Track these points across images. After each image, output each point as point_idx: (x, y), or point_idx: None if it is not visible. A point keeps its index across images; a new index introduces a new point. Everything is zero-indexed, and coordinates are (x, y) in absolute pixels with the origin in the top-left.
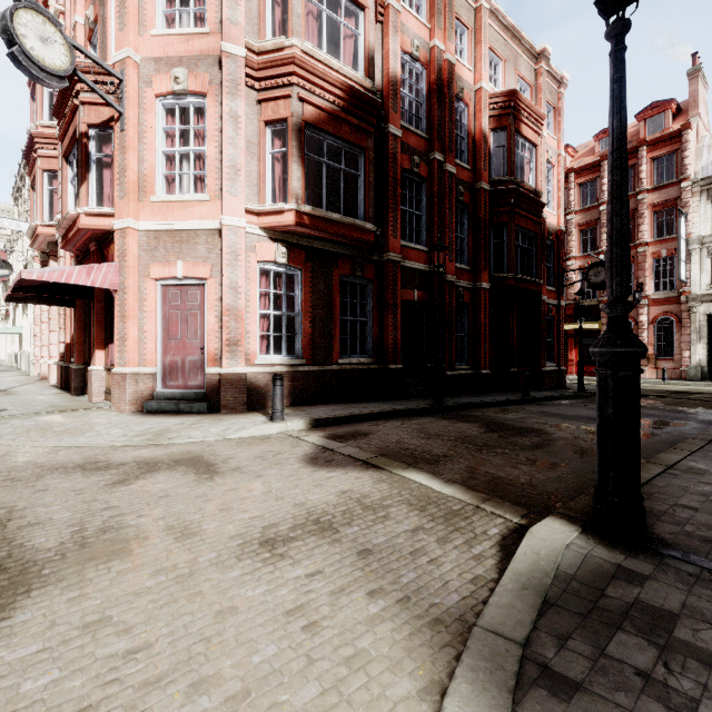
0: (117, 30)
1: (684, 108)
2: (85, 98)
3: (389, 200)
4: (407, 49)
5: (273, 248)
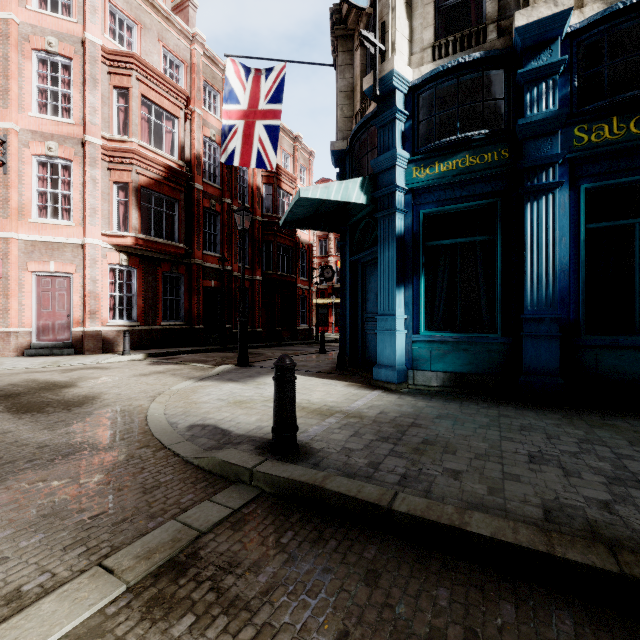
0: (0, 107)
1: None
2: None
3: (195, 228)
4: (207, 135)
5: (118, 256)
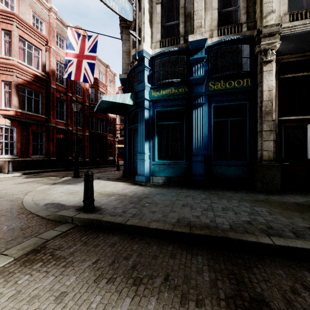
0: None
1: None
2: None
3: (51, 107)
4: (58, 60)
5: (5, 120)
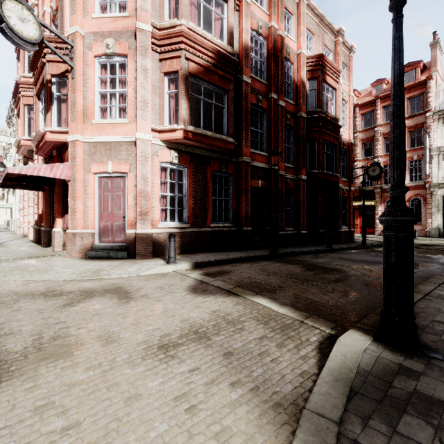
0: (70, 14)
1: (428, 66)
2: (49, 58)
3: (243, 123)
4: (254, 28)
5: (169, 153)
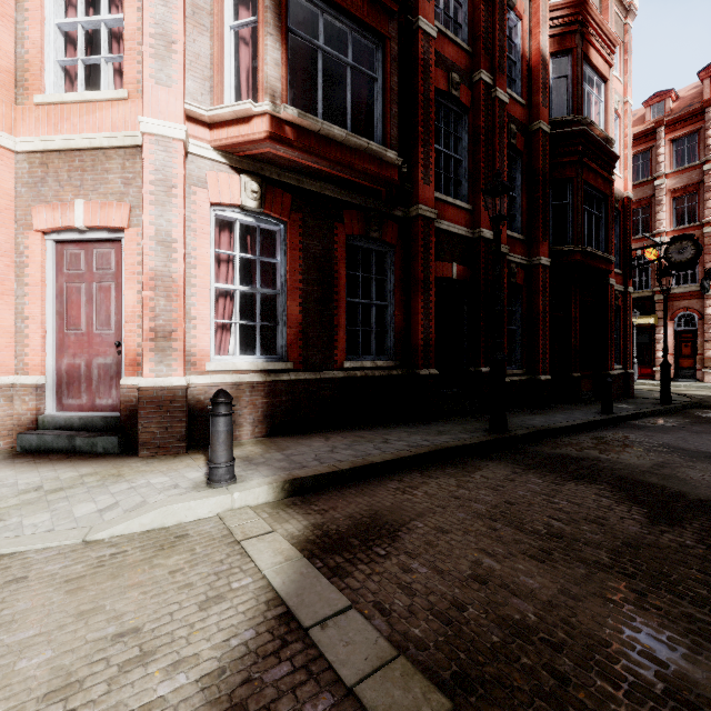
0: None
1: None
2: None
3: (419, 128)
4: None
5: (237, 184)
